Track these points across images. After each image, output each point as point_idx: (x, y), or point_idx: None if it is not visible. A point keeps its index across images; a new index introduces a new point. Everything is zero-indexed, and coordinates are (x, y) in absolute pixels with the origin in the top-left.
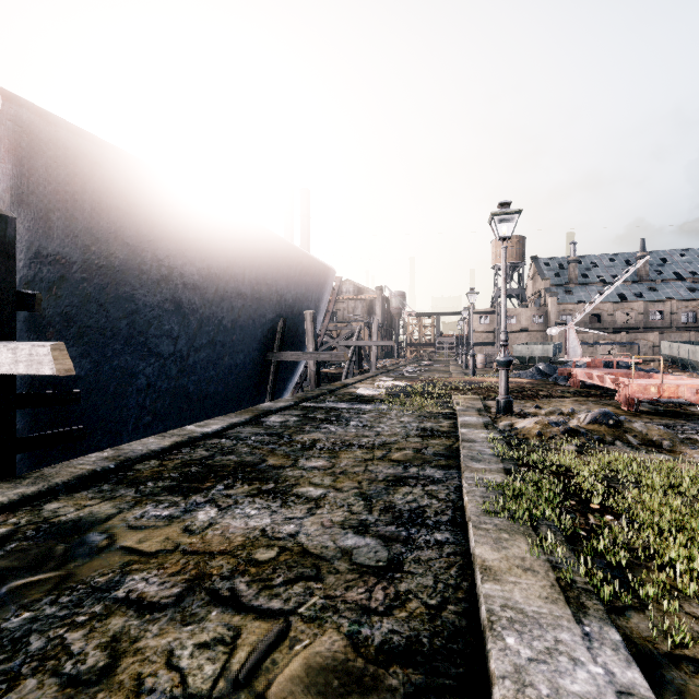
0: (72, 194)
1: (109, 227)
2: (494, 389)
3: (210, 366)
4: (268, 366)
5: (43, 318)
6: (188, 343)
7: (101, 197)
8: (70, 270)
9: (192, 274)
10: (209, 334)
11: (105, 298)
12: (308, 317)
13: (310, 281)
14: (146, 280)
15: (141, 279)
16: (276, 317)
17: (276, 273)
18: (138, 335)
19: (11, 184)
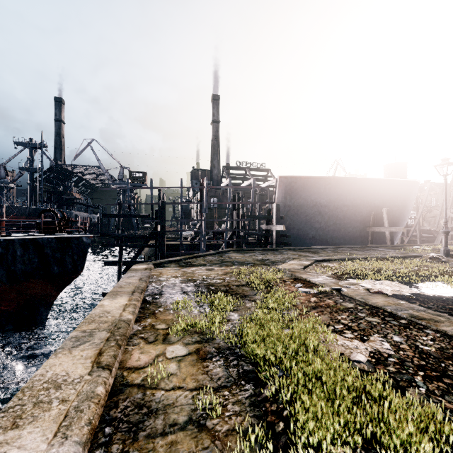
0: (291, 191)
1: (299, 196)
2: None
3: (335, 232)
4: (369, 234)
5: (286, 219)
6: (325, 224)
7: (296, 189)
8: (291, 208)
9: (323, 202)
10: (333, 221)
11: (299, 213)
12: (384, 211)
13: (393, 192)
14: (309, 207)
15: (307, 207)
16: (369, 212)
17: (365, 194)
18: (308, 222)
19: (280, 193)
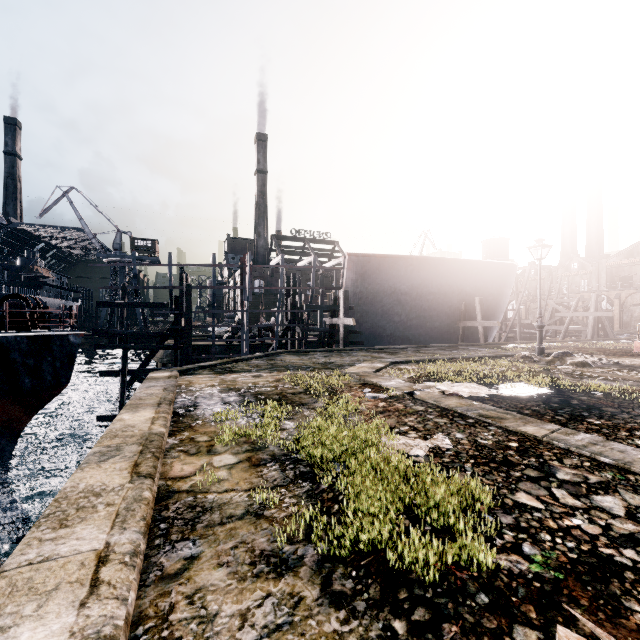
0: (363, 273)
1: (373, 280)
2: (613, 350)
3: (419, 327)
4: (459, 329)
5: (357, 310)
6: (406, 317)
7: (370, 271)
8: (363, 295)
9: (404, 289)
10: (416, 313)
11: (373, 302)
12: (476, 301)
13: (488, 277)
14: (386, 294)
15: (384, 294)
16: (460, 301)
17: (455, 278)
18: (385, 314)
19: (350, 276)
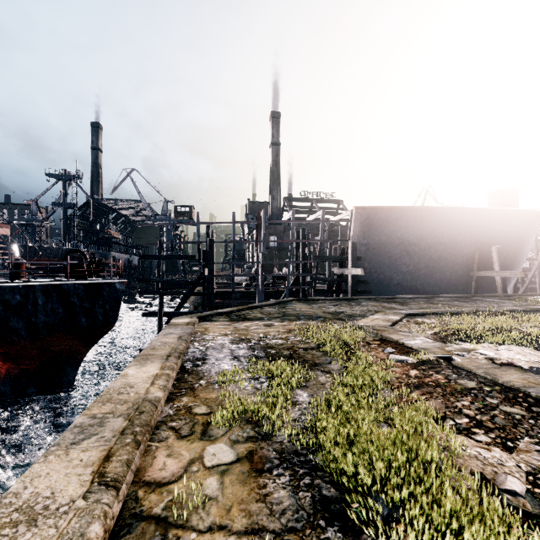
0: (370, 225)
1: (380, 231)
2: None
3: (427, 277)
4: (472, 279)
5: (364, 261)
6: (414, 267)
7: (377, 223)
8: (370, 246)
9: (413, 239)
10: (424, 263)
11: (380, 253)
12: (493, 250)
13: (506, 225)
14: (394, 245)
15: (392, 245)
16: (473, 251)
17: (468, 228)
18: (392, 265)
19: (357, 228)
